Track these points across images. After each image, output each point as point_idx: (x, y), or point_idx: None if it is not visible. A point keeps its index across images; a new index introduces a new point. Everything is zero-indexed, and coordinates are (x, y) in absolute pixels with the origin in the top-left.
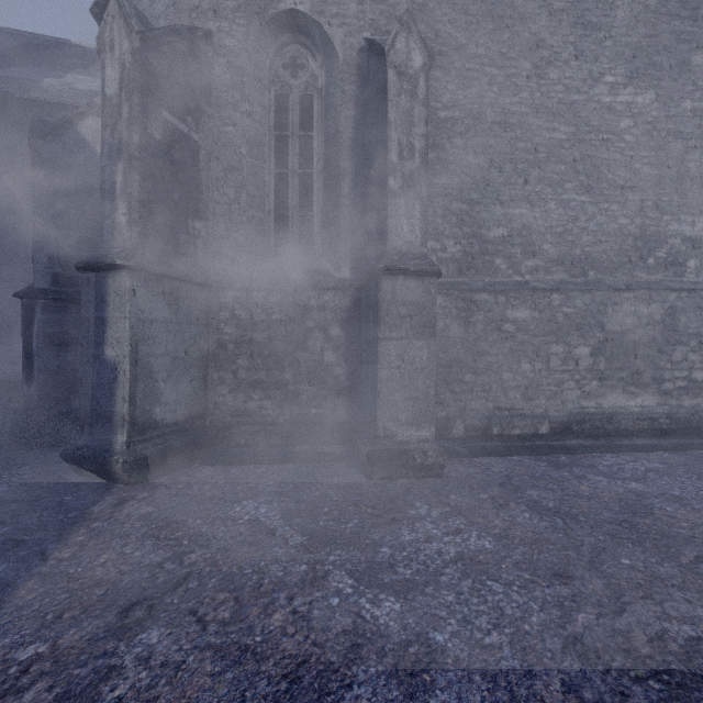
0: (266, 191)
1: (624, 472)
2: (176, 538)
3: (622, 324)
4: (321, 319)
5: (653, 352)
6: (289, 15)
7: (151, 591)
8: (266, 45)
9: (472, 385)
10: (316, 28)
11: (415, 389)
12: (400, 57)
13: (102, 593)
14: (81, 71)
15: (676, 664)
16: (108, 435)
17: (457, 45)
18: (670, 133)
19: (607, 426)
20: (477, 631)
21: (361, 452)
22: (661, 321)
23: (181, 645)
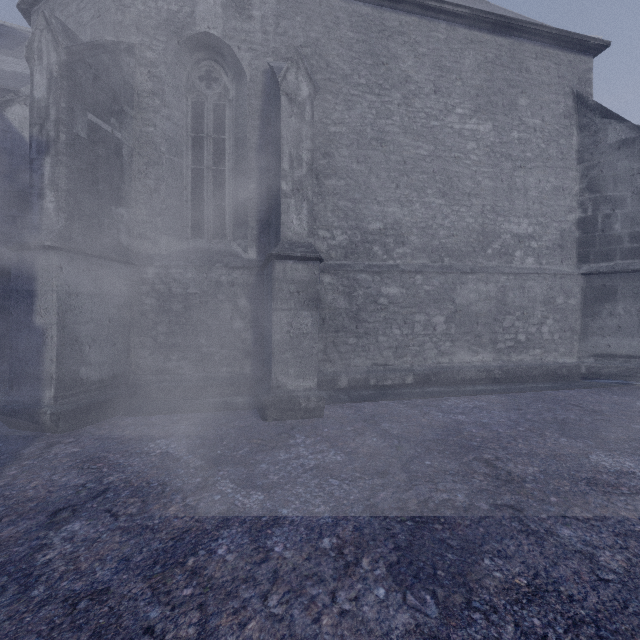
0: (184, 183)
1: (457, 409)
2: (97, 468)
3: (467, 299)
4: (231, 292)
5: (489, 320)
6: (204, 37)
7: (75, 501)
8: (183, 60)
9: (355, 346)
10: (228, 49)
11: (302, 349)
12: (291, 87)
13: (34, 505)
14: (6, 52)
15: (427, 512)
16: (36, 391)
17: (344, 75)
18: (503, 155)
19: (457, 377)
20: (311, 506)
21: (260, 400)
22: (496, 297)
23: (98, 529)
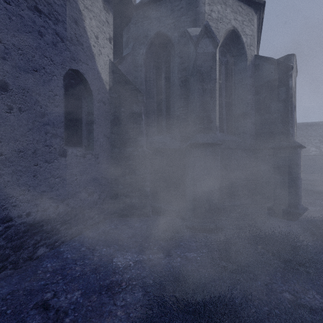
0: None
1: None
2: None
3: None
4: None
5: None
6: None
7: None
8: None
9: None
10: None
11: None
12: None
13: None
14: None
15: None
16: (301, 202)
17: None
18: None
19: None
20: None
21: None
22: None
23: None
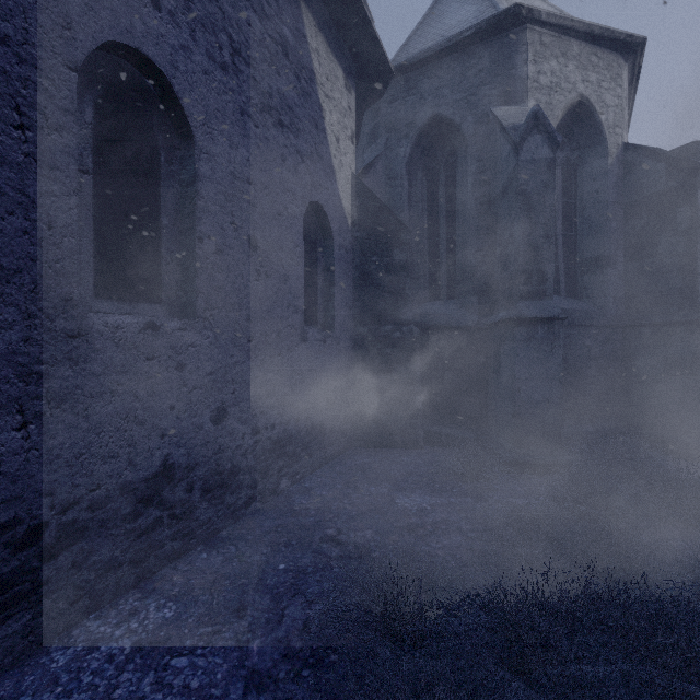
0: None
1: None
2: None
3: None
4: None
5: None
6: None
7: None
8: None
9: None
10: None
11: None
12: None
13: None
14: None
15: None
16: None
17: None
18: None
19: None
20: None
21: None
22: None
23: None
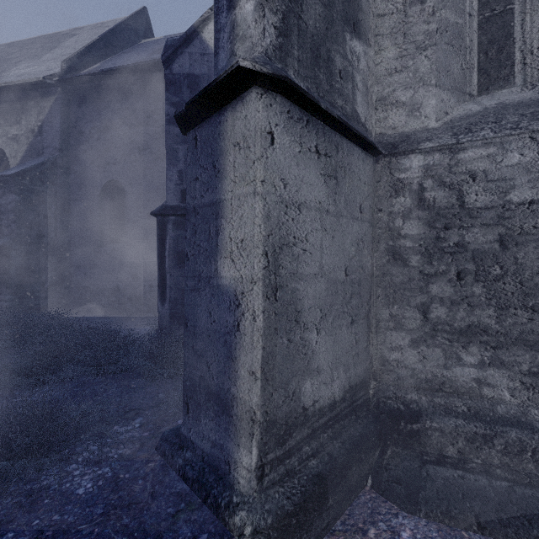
0: None
1: None
2: None
3: None
4: None
5: None
6: None
7: None
8: None
9: None
10: None
11: None
12: None
13: None
14: None
15: None
16: (223, 438)
17: None
18: None
19: None
20: None
21: None
22: None
23: None
